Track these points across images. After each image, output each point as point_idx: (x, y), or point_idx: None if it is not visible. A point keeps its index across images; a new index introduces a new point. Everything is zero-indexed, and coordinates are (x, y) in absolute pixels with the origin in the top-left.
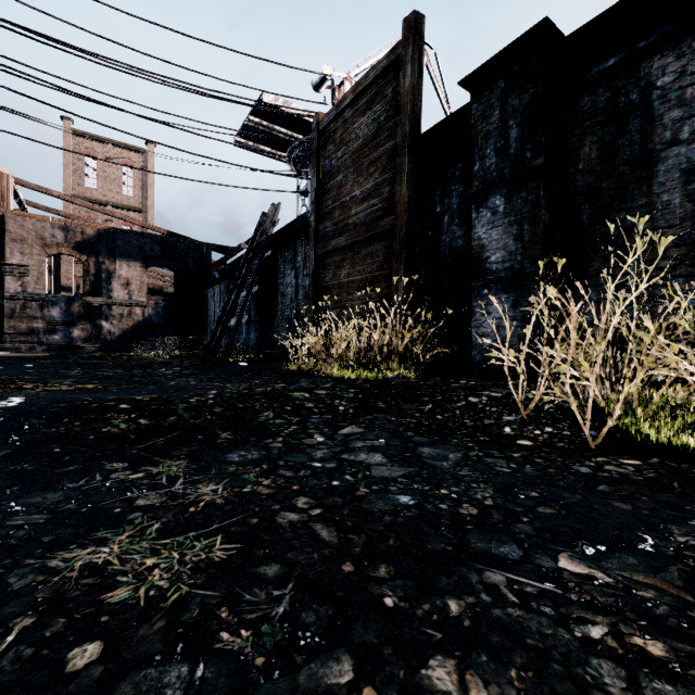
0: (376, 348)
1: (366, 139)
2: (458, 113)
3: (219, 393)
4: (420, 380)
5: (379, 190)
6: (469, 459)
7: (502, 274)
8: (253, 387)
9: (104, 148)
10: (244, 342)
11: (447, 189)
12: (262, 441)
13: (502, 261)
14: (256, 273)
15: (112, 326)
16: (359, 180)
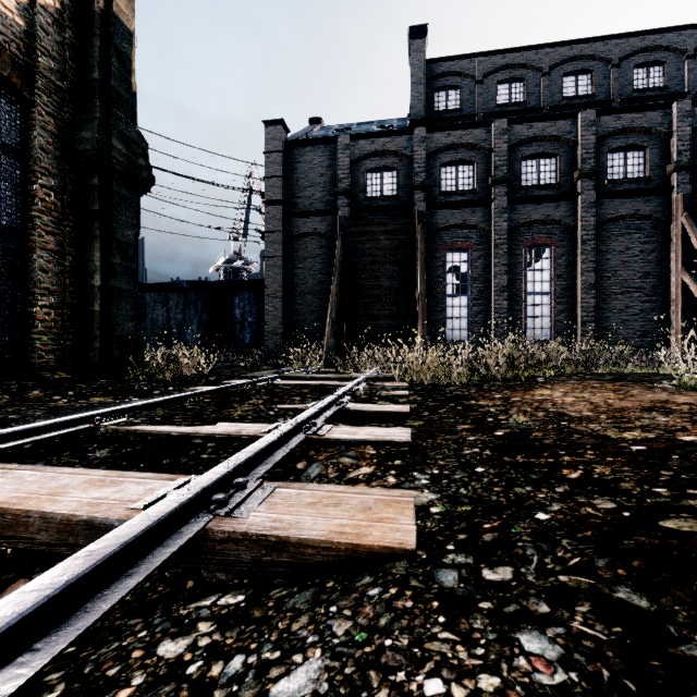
0: None
1: None
2: None
3: None
4: None
5: None
6: None
7: None
8: None
9: None
10: None
11: None
12: None
13: None
14: None
15: None
16: None
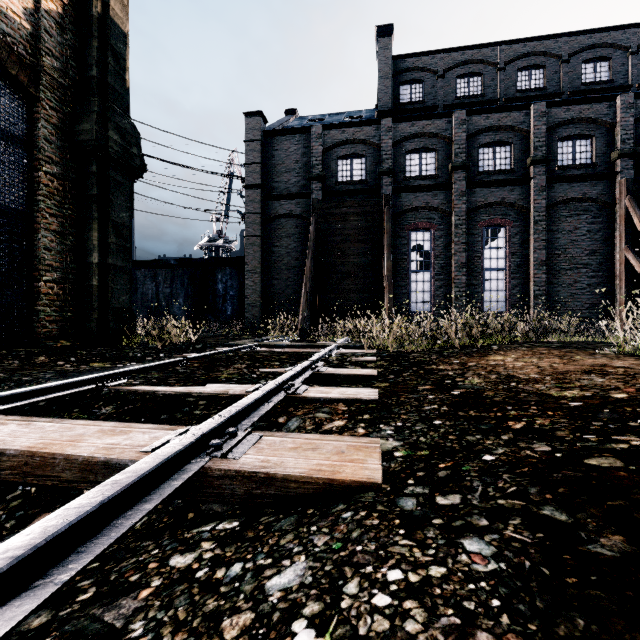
0: None
1: None
2: None
3: None
4: None
5: None
6: None
7: None
8: None
9: None
10: None
11: None
12: None
13: None
14: None
15: None
16: None
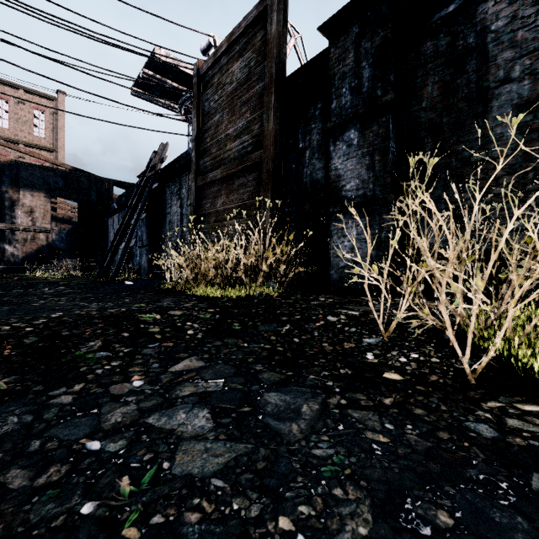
0: (241, 267)
1: (239, 83)
2: (318, 57)
3: (60, 316)
4: (282, 298)
5: (250, 128)
6: (329, 415)
7: (356, 200)
8: (109, 307)
9: (16, 93)
10: (138, 264)
11: (309, 127)
12: (47, 392)
13: (356, 188)
14: (145, 202)
15: (15, 249)
16: (233, 119)
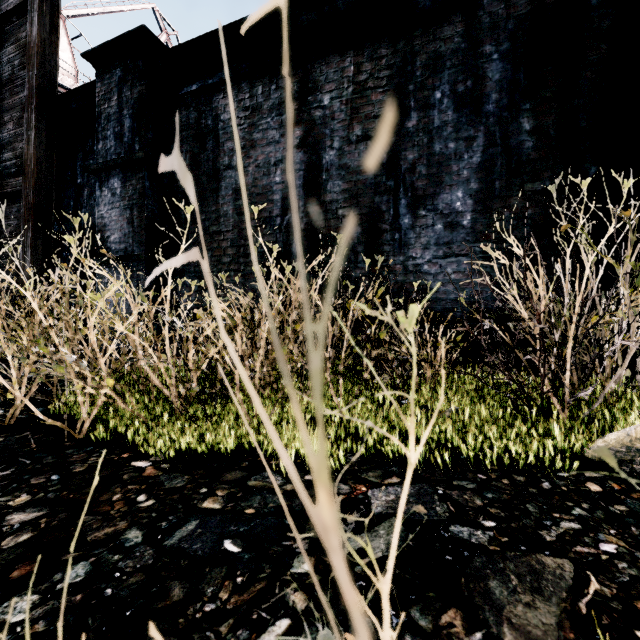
0: None
1: (0, 80)
2: (89, 86)
3: None
4: None
5: (13, 144)
6: None
7: (119, 254)
8: None
9: None
10: None
11: (87, 162)
12: None
13: (119, 241)
14: None
15: None
16: None
